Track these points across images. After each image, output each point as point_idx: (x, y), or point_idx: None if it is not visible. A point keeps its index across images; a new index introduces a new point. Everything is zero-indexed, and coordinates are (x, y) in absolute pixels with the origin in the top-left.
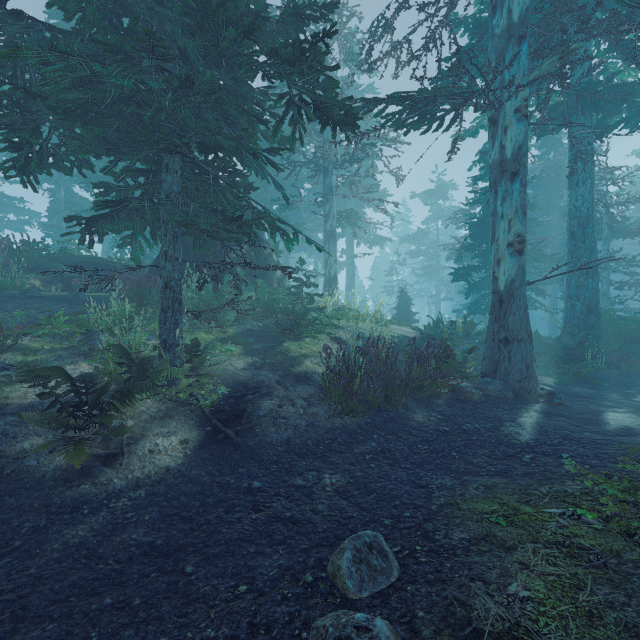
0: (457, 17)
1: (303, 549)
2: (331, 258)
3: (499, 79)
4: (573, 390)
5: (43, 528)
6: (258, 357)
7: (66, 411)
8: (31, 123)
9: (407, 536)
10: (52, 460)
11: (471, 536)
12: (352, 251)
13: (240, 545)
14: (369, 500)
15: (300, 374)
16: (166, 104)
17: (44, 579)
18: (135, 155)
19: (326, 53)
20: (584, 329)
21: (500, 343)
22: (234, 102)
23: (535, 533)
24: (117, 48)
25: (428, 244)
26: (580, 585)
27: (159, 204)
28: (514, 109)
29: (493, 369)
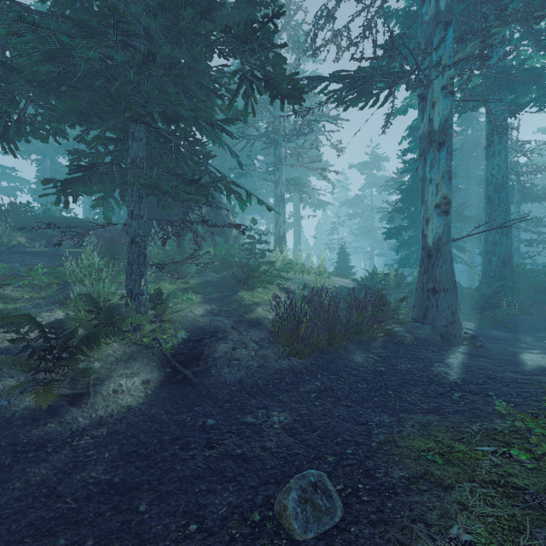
0: (390, 10)
1: (252, 486)
2: (280, 219)
3: (428, 60)
4: (491, 333)
5: (7, 467)
6: (215, 305)
7: (37, 355)
8: (8, 94)
9: (349, 474)
10: (22, 400)
11: (410, 474)
12: (299, 213)
13: (193, 482)
14: (314, 437)
15: (252, 320)
16: (131, 77)
17: (2, 519)
18: (104, 124)
19: (275, 31)
20: (499, 280)
21: (429, 292)
22: (193, 78)
23: (471, 472)
24: (84, 23)
25: (364, 208)
26: (519, 528)
27: (125, 168)
28: (441, 87)
29: (422, 315)
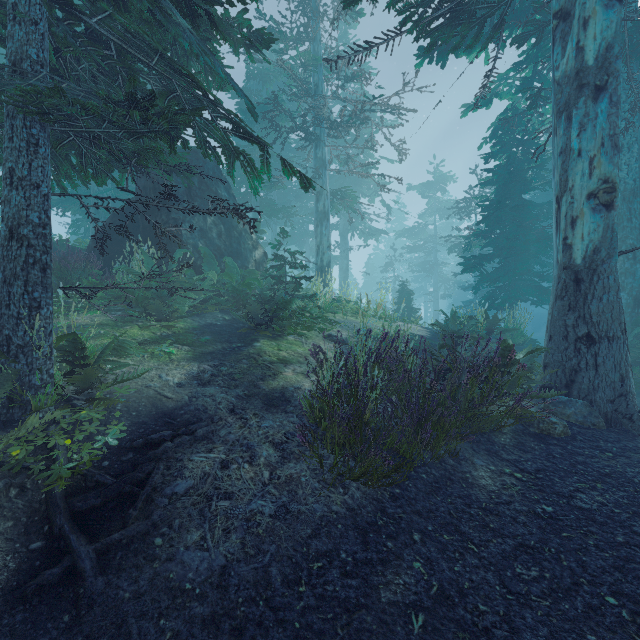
0: None
1: None
2: (324, 243)
3: None
4: None
5: None
6: (210, 365)
7: None
8: None
9: None
10: None
11: None
12: (346, 243)
13: None
14: None
15: (273, 394)
16: None
17: None
18: None
19: None
20: (632, 325)
21: (579, 342)
22: None
23: None
24: None
25: (425, 239)
26: None
27: None
28: None
29: (565, 381)
